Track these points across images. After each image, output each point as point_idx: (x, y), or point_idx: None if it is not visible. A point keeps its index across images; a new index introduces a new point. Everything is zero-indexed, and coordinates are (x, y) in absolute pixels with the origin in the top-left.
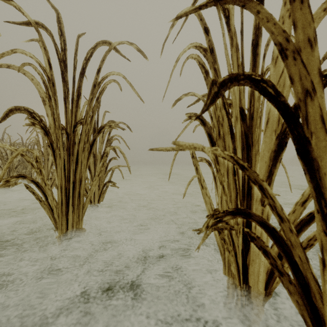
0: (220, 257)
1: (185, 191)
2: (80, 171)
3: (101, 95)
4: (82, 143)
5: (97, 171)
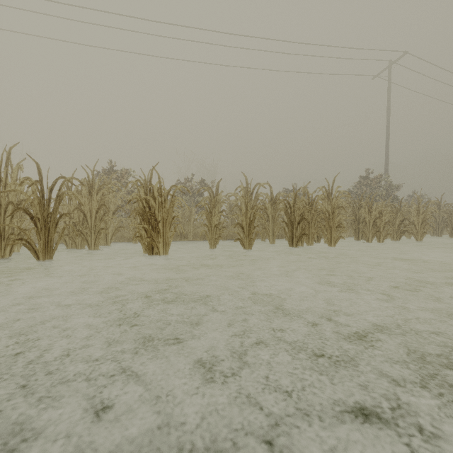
0: None
1: None
2: None
3: None
4: None
5: None
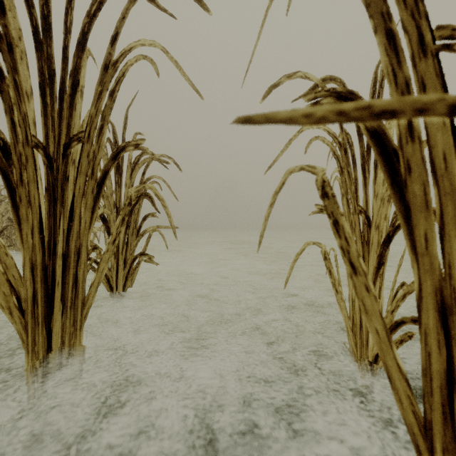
0: (359, 407)
1: (288, 275)
2: (77, 235)
3: (119, 86)
4: (81, 179)
5: (112, 234)
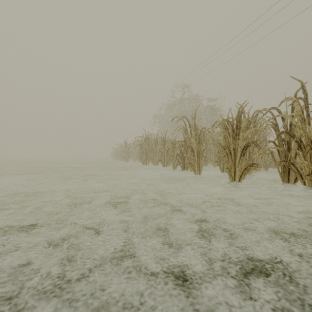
0: None
1: None
2: None
3: None
4: None
5: None
